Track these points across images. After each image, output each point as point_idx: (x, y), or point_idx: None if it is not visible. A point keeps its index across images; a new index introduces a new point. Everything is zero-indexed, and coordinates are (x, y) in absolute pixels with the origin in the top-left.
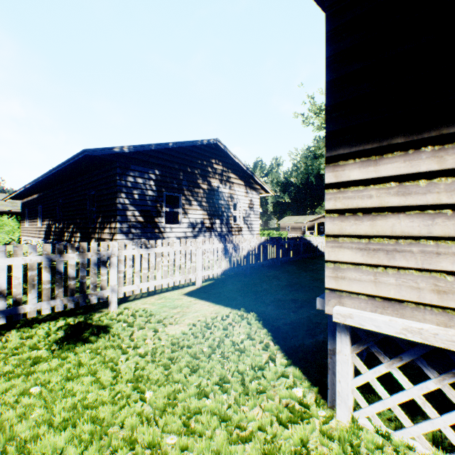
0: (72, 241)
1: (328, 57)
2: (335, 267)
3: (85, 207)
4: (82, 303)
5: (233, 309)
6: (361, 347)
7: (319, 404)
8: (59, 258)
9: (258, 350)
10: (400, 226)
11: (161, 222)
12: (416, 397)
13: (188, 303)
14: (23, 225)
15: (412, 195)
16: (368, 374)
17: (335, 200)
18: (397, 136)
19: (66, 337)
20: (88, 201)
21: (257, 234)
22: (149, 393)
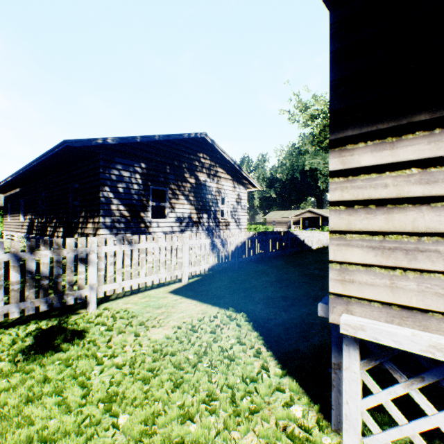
0: (54, 236)
1: (333, 23)
2: (341, 269)
3: (68, 201)
4: (57, 305)
5: (221, 308)
6: (373, 362)
7: (322, 427)
8: (29, 256)
9: (249, 357)
10: (424, 220)
11: (147, 216)
12: (441, 426)
13: (174, 302)
14: (5, 219)
15: (439, 184)
16: (381, 394)
17: (342, 190)
18: (420, 112)
19: (34, 345)
20: (71, 195)
21: (245, 229)
22: (123, 417)
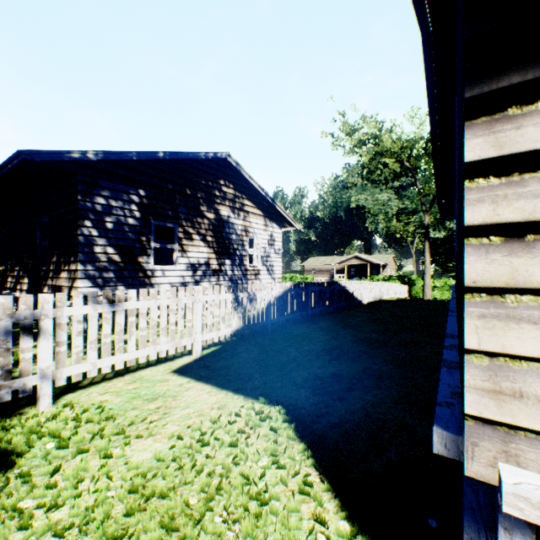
0: (17, 289)
1: None
2: (494, 367)
3: (35, 241)
4: None
5: (247, 398)
6: None
7: None
8: None
9: (292, 494)
10: None
11: (147, 262)
12: None
13: (177, 389)
14: None
15: None
16: None
17: (496, 201)
18: None
19: None
20: (39, 232)
21: (279, 279)
22: None
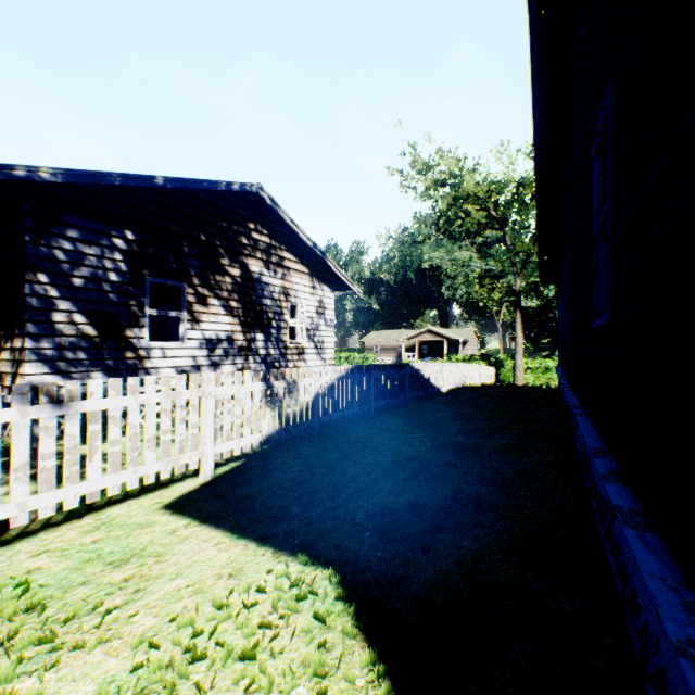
0: None
1: None
2: None
3: None
4: None
5: (279, 554)
6: None
7: None
8: None
9: None
10: None
11: (139, 336)
12: None
13: (166, 541)
14: None
15: None
16: None
17: None
18: None
19: None
20: None
21: (332, 360)
22: None
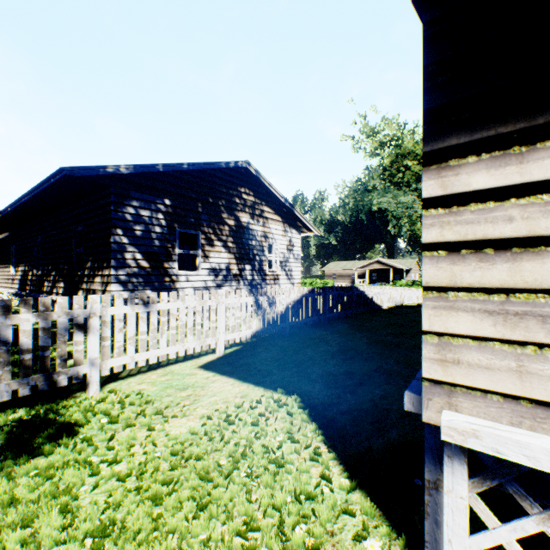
0: (53, 293)
1: None
2: (441, 343)
3: (70, 248)
4: (44, 387)
5: (267, 390)
6: (488, 483)
7: None
8: (3, 321)
9: (304, 460)
10: None
11: (172, 267)
12: None
13: (204, 381)
14: None
15: None
16: (502, 531)
17: (442, 226)
18: None
19: (3, 447)
20: (74, 240)
21: (298, 284)
22: None
